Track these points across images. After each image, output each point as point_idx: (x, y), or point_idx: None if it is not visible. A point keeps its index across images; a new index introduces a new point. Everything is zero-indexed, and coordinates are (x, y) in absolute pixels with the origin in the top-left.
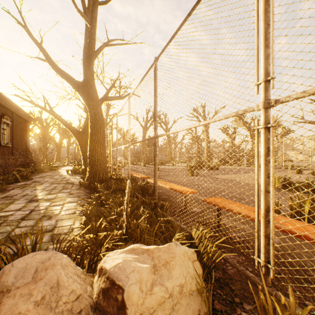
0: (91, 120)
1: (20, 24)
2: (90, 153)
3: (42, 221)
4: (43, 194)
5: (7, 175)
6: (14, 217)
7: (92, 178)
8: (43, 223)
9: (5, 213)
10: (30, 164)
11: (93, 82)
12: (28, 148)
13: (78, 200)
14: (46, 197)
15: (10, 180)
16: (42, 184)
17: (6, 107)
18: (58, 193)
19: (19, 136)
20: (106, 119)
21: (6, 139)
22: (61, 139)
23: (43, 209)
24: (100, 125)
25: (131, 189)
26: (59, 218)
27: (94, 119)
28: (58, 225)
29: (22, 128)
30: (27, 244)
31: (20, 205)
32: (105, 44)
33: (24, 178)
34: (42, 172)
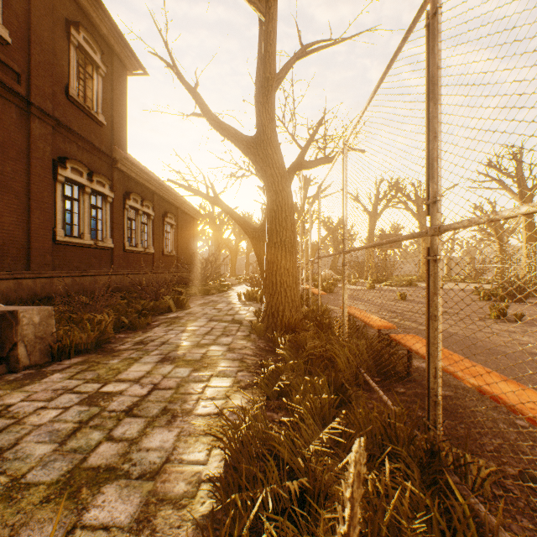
0: (269, 205)
1: (169, 66)
2: (268, 270)
3: (153, 429)
4: (187, 344)
5: (159, 301)
6: (120, 401)
7: (270, 317)
8: (153, 435)
9: (114, 387)
10: (195, 281)
11: (272, 132)
12: (193, 258)
13: (237, 370)
14: (188, 353)
15: (162, 309)
16: (197, 319)
17: (170, 201)
18: (210, 345)
19: (185, 240)
20: (302, 205)
21: (170, 246)
22: (237, 242)
23: (171, 386)
24: (286, 213)
25: (349, 358)
26: (186, 425)
27: (275, 203)
28: (175, 453)
29: (189, 229)
30: (86, 522)
31: (145, 369)
32: (295, 55)
33: (180, 306)
34: (207, 294)
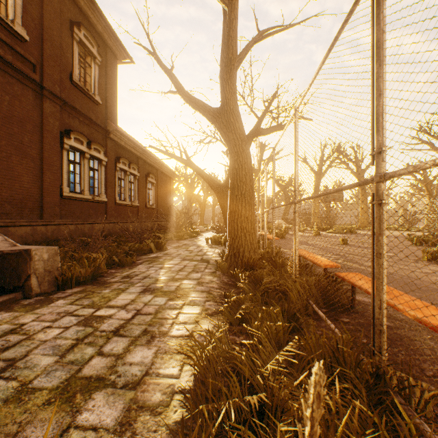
0: (231, 164)
1: (150, 53)
2: (230, 218)
3: (135, 347)
4: (164, 279)
5: (142, 244)
6: (109, 323)
7: (232, 257)
8: (135, 352)
9: (105, 311)
10: (171, 229)
11: (234, 104)
12: (169, 210)
13: (205, 300)
14: (165, 286)
15: (145, 250)
16: (172, 259)
17: (151, 164)
18: (183, 279)
19: (164, 196)
20: (259, 166)
21: (151, 200)
22: (205, 197)
23: (151, 312)
24: (245, 171)
25: (300, 292)
26: (162, 344)
27: (236, 162)
28: (153, 367)
29: (167, 186)
30: (78, 423)
31: (130, 298)
32: (253, 39)
33: (159, 248)
34: (181, 239)
